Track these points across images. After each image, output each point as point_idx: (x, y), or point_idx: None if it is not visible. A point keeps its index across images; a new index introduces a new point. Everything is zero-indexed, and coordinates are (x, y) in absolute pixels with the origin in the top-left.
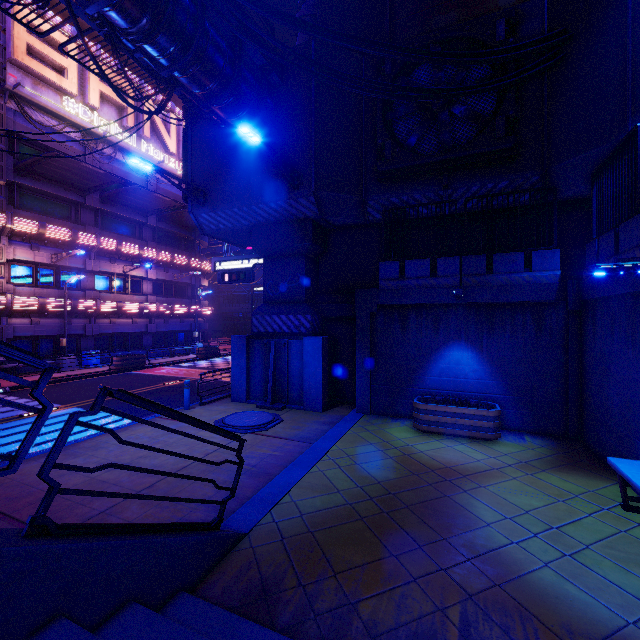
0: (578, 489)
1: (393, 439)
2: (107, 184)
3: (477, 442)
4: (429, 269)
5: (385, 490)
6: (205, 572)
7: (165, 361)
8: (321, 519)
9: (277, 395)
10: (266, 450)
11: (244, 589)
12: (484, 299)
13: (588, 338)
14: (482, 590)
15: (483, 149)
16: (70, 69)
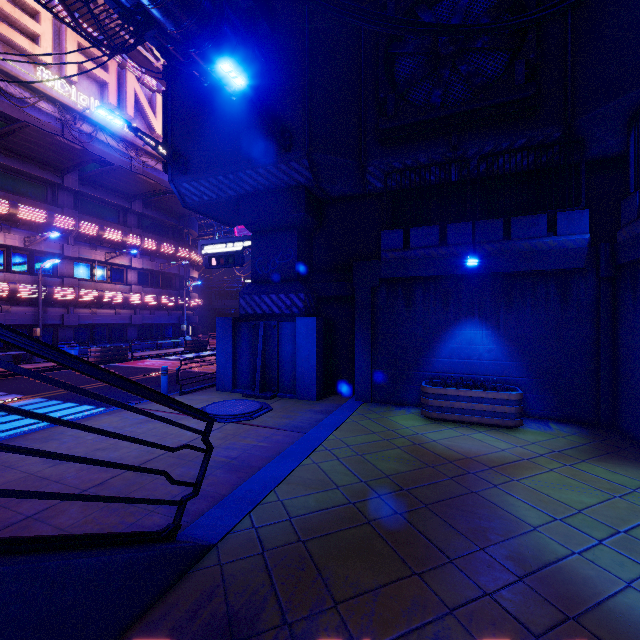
0: (633, 482)
1: (399, 427)
2: (86, 163)
3: (497, 430)
4: (438, 237)
5: (396, 485)
6: (146, 605)
7: (150, 354)
8: (315, 523)
9: (266, 383)
10: (250, 440)
11: (201, 631)
12: (501, 268)
13: (625, 308)
14: (551, 627)
15: (499, 99)
16: (44, 37)
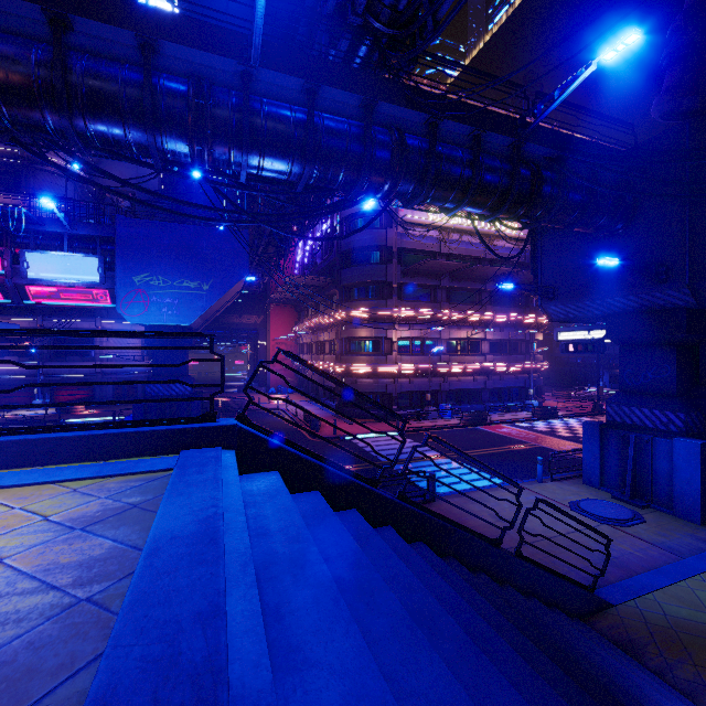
0: None
1: None
2: (457, 269)
3: None
4: None
5: None
6: (586, 614)
7: (503, 419)
8: (685, 625)
9: (637, 491)
10: (626, 547)
11: (616, 636)
12: None
13: None
14: None
15: None
16: None
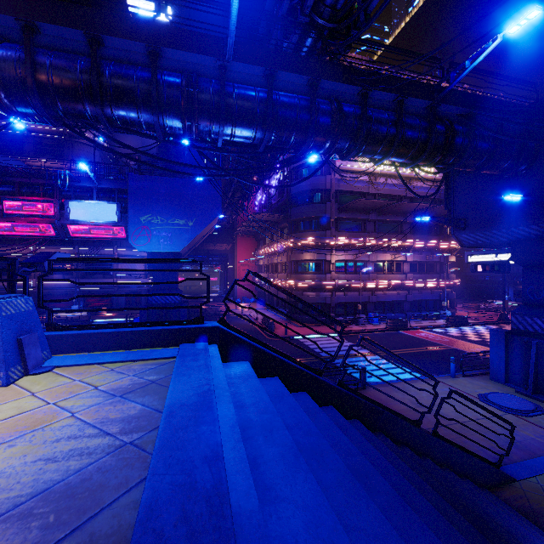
0: None
1: None
2: (383, 206)
3: None
4: None
5: None
6: (493, 485)
7: (421, 325)
8: None
9: (538, 387)
10: (528, 433)
11: (519, 505)
12: None
13: None
14: None
15: None
16: None
